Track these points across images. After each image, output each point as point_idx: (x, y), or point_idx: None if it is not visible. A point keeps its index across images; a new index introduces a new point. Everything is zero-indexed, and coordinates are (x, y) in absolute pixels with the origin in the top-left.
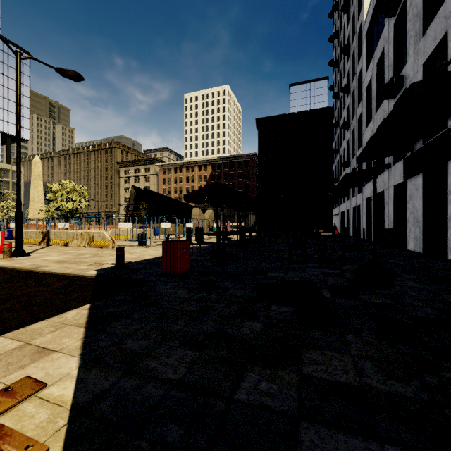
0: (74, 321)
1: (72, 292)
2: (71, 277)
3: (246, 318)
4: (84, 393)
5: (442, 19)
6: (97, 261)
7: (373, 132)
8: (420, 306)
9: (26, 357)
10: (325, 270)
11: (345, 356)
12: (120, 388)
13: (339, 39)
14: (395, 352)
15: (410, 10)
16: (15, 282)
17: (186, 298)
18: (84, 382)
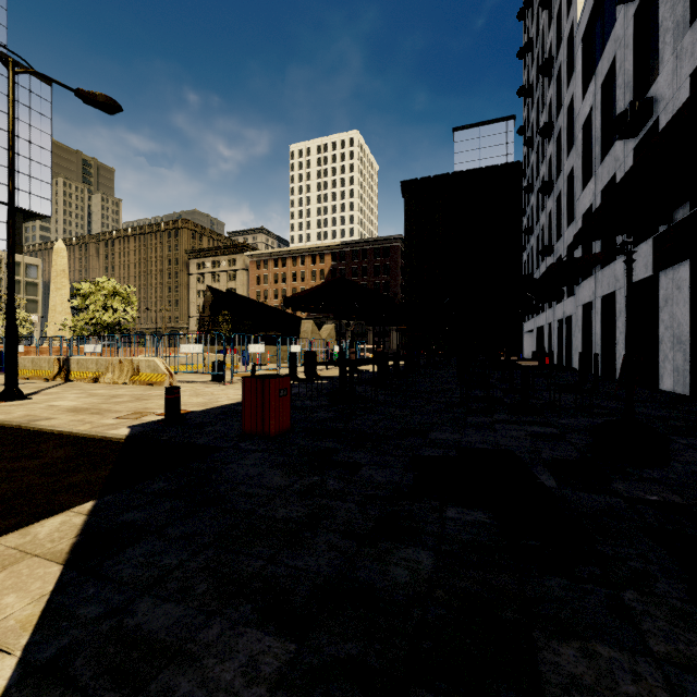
0: (47, 545)
1: (73, 472)
2: (83, 439)
3: (398, 540)
4: None
5: None
6: (138, 408)
7: (596, 195)
8: None
9: None
10: (530, 429)
11: (643, 663)
12: None
13: (534, 52)
14: None
15: None
16: None
17: (280, 488)
18: None
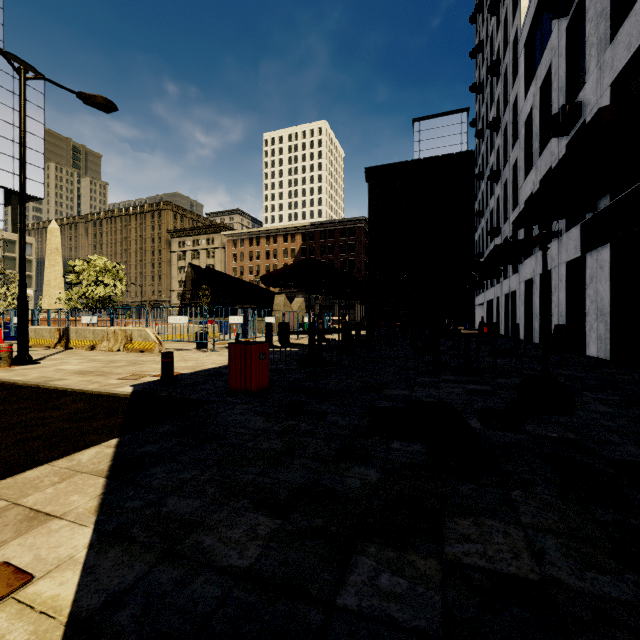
0: (90, 466)
1: (93, 420)
2: (95, 396)
3: (354, 462)
4: (93, 593)
5: (639, 17)
6: (135, 371)
7: (536, 185)
8: (618, 442)
9: (8, 527)
10: (469, 386)
11: (513, 528)
12: (152, 584)
13: (484, 53)
14: (592, 521)
15: (591, 7)
16: (11, 403)
17: (263, 429)
18: (95, 572)
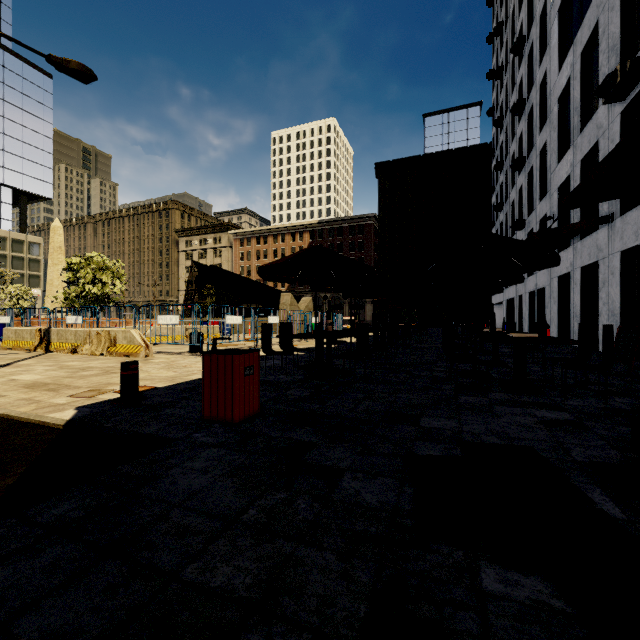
0: None
1: None
2: (18, 425)
3: None
4: None
5: None
6: (99, 384)
7: (574, 166)
8: None
9: None
10: (538, 413)
11: None
12: None
13: (503, 36)
14: None
15: None
16: None
17: (229, 516)
18: None
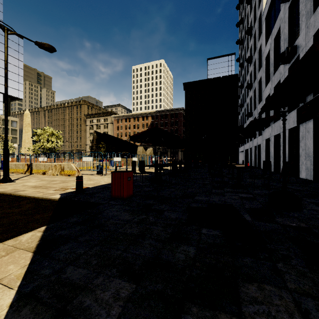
0: (26, 245)
1: (35, 214)
2: (39, 200)
3: (180, 242)
4: None
5: None
6: (63, 186)
7: (271, 89)
8: None
9: None
10: (240, 195)
11: (284, 292)
12: None
13: (243, 24)
14: None
15: None
16: None
17: (128, 220)
18: None
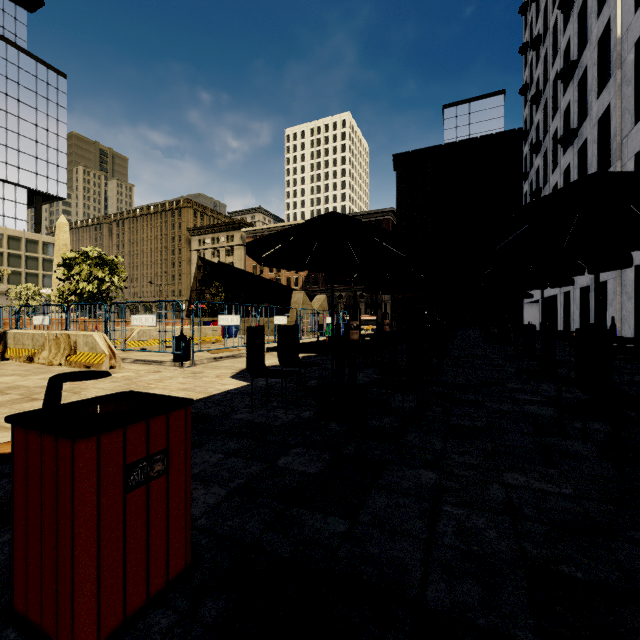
0: None
1: None
2: None
3: None
4: None
5: None
6: None
7: None
8: None
9: None
10: None
11: None
12: None
13: (540, 2)
14: None
15: None
16: None
17: None
18: None
